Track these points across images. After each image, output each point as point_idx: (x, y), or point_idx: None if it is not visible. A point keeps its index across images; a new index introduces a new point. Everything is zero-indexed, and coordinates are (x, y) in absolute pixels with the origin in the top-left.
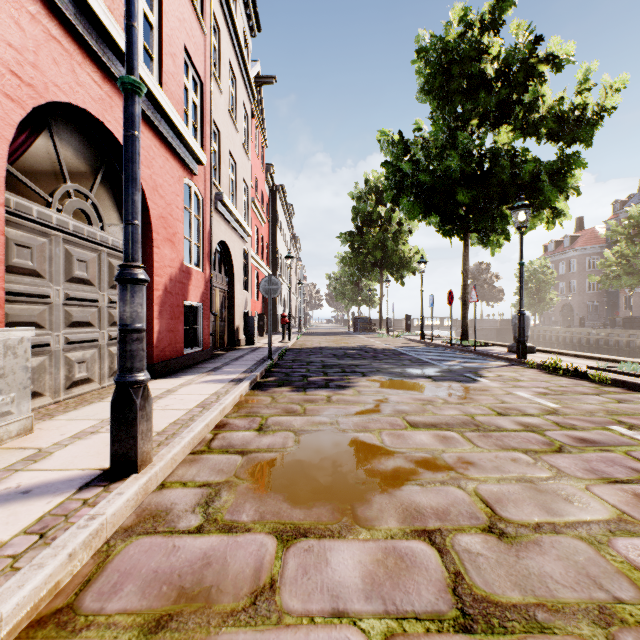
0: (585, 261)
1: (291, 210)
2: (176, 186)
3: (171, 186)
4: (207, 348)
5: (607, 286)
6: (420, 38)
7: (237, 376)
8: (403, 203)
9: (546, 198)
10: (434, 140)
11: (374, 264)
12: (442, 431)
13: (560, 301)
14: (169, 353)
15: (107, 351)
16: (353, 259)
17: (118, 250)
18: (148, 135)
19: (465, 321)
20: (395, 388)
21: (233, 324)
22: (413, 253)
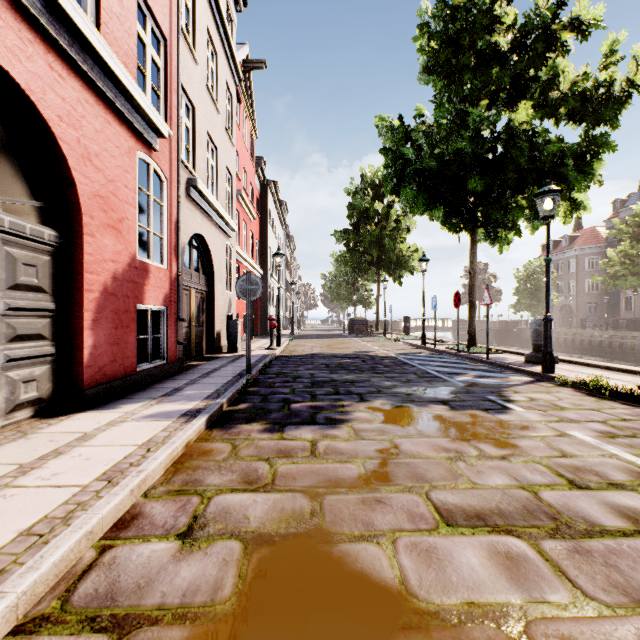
0: (584, 261)
1: (284, 207)
2: (124, 159)
3: (115, 158)
4: (174, 360)
5: (611, 286)
6: (423, 11)
7: (195, 405)
8: (405, 192)
9: (570, 185)
10: (437, 126)
11: (370, 263)
12: (500, 536)
13: (559, 302)
14: (112, 372)
15: (2, 377)
16: (349, 258)
17: (23, 236)
18: (73, 83)
19: (472, 325)
20: (404, 424)
21: (213, 329)
22: (411, 252)
